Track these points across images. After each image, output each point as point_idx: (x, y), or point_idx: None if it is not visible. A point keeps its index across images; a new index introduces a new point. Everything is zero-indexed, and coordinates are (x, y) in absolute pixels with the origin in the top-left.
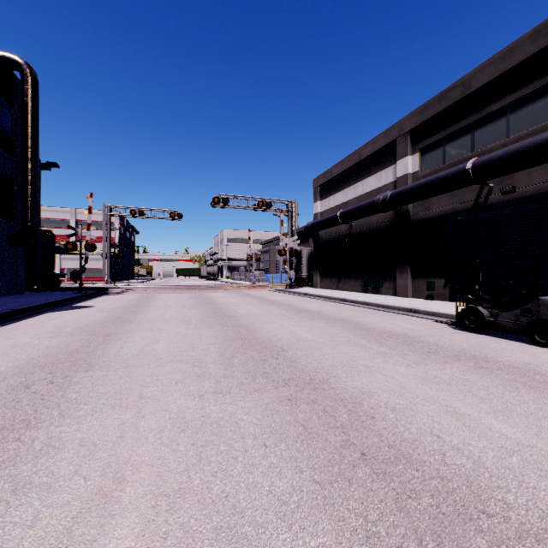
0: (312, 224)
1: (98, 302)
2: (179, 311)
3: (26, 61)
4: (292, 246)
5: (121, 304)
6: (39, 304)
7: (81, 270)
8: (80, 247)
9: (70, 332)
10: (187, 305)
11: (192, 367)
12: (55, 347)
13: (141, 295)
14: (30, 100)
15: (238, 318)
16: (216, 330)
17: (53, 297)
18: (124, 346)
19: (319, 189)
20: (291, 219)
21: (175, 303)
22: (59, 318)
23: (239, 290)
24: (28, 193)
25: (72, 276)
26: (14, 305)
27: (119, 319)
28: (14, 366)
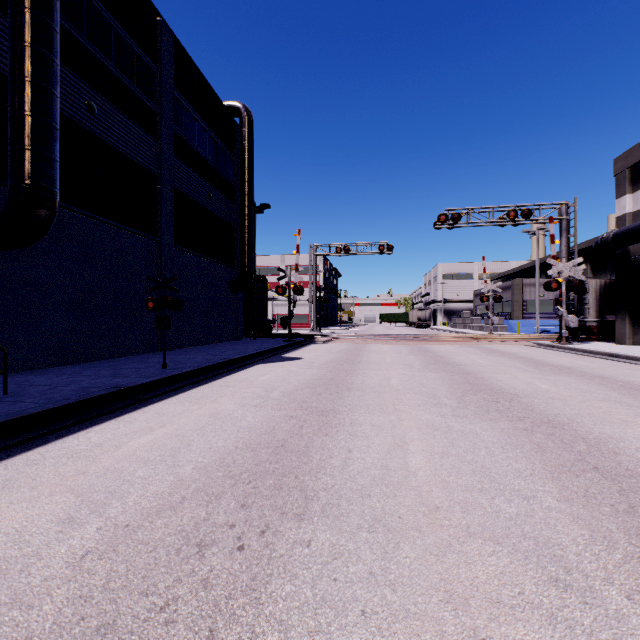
0: (617, 234)
1: (306, 353)
2: (407, 374)
3: (243, 104)
4: (569, 274)
5: (330, 357)
6: (252, 353)
7: (290, 315)
8: (289, 290)
9: (277, 400)
10: (414, 364)
11: (552, 589)
12: (258, 428)
13: (349, 346)
14: (247, 143)
15: (525, 401)
16: (502, 427)
17: (265, 345)
18: (352, 446)
19: (629, 173)
20: (566, 232)
21: (396, 360)
22: (268, 374)
23: (475, 343)
24: (245, 237)
25: (281, 322)
26: (231, 353)
27: (332, 382)
28: (202, 468)
